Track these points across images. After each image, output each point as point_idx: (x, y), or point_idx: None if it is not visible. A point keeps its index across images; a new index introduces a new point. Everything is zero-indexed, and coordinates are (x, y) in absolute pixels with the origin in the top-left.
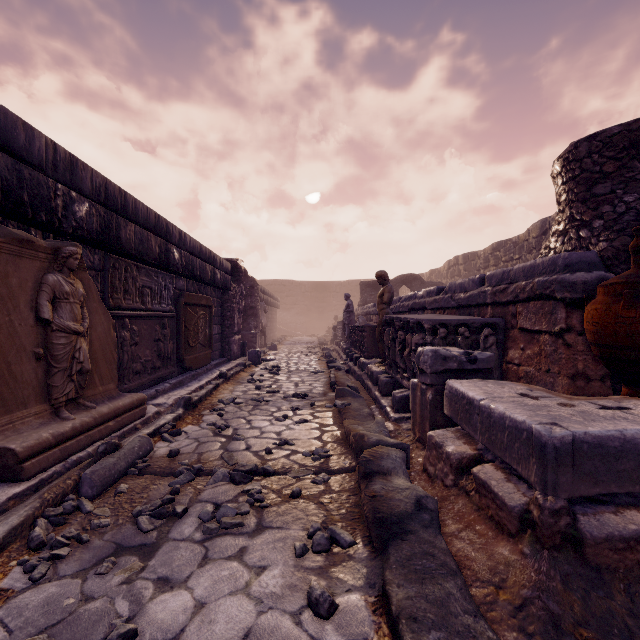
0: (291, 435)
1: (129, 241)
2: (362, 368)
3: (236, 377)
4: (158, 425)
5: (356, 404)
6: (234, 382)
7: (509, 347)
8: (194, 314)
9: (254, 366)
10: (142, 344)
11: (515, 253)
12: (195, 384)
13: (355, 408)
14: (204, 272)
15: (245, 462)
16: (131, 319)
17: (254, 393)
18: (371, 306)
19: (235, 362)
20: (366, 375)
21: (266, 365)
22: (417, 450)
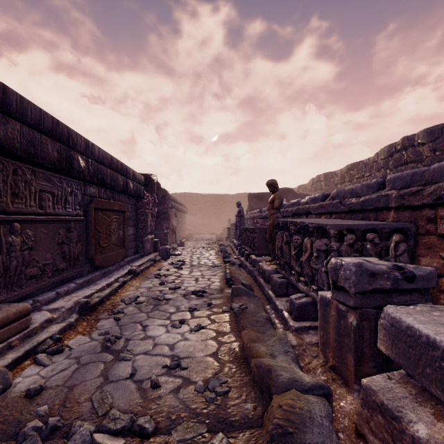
0: (185, 350)
1: (12, 140)
2: (253, 264)
3: (145, 272)
4: (35, 343)
5: (252, 306)
6: (142, 277)
7: (421, 254)
8: (106, 218)
9: (163, 261)
10: (41, 248)
11: (366, 171)
12: (103, 282)
13: (251, 311)
14: (116, 181)
15: (121, 406)
16: (24, 223)
17: (157, 290)
18: (257, 212)
19: (147, 257)
20: (257, 271)
21: (173, 259)
22: (335, 385)
